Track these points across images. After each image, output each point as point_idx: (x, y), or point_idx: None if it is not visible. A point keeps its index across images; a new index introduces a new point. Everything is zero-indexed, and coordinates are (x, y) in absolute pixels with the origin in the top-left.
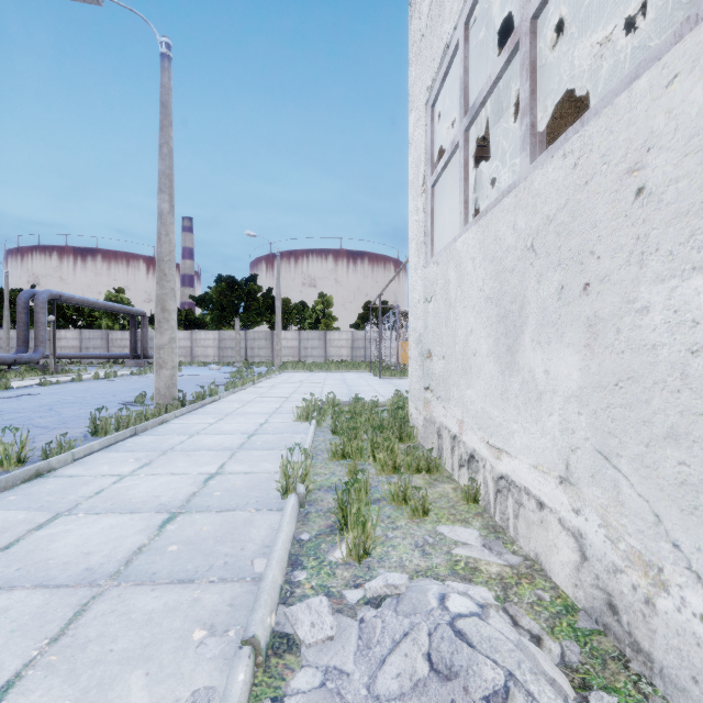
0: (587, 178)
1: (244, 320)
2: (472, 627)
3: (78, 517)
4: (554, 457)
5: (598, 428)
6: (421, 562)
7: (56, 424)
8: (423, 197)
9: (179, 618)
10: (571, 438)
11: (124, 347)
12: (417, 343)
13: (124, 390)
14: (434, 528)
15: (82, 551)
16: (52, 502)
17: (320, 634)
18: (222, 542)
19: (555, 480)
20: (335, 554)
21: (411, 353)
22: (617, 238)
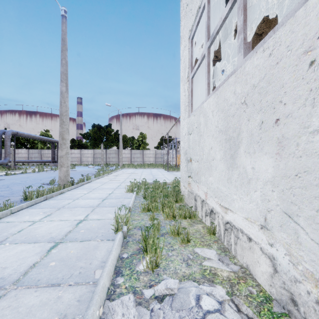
0: (277, 60)
1: (105, 144)
2: None
3: (5, 246)
4: (257, 214)
5: (284, 200)
6: (186, 270)
7: (8, 194)
8: (187, 83)
9: (47, 311)
10: (268, 204)
11: (49, 157)
12: (185, 154)
13: (46, 177)
14: (193, 250)
15: (2, 267)
16: None
17: None
18: (80, 259)
19: (258, 226)
20: (140, 266)
21: (181, 159)
22: (297, 92)
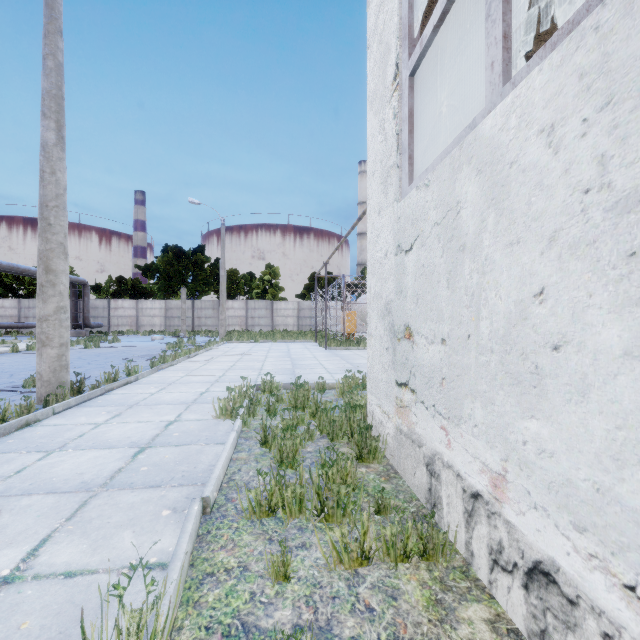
0: None
1: (191, 289)
2: None
3: None
4: None
5: None
6: None
7: None
8: (394, 97)
9: None
10: None
11: None
12: (384, 315)
13: (32, 367)
14: None
15: None
16: None
17: None
18: None
19: None
20: None
21: (372, 328)
22: None
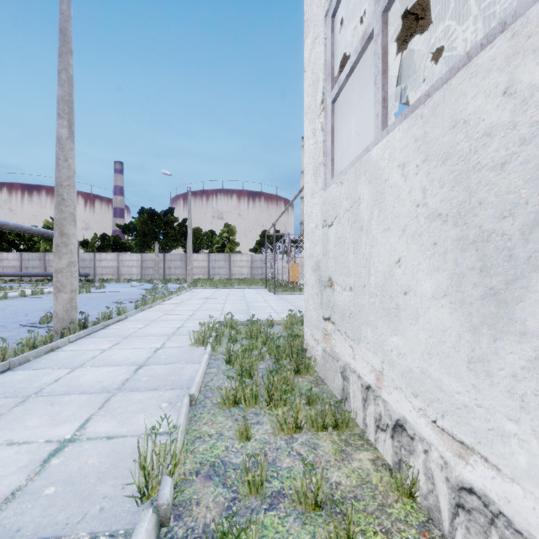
0: None
1: (163, 244)
2: None
3: None
4: None
5: None
6: None
7: None
8: (322, 115)
9: None
10: None
11: None
12: (315, 269)
13: (40, 308)
14: None
15: None
16: None
17: None
18: None
19: None
20: None
21: (307, 278)
22: None
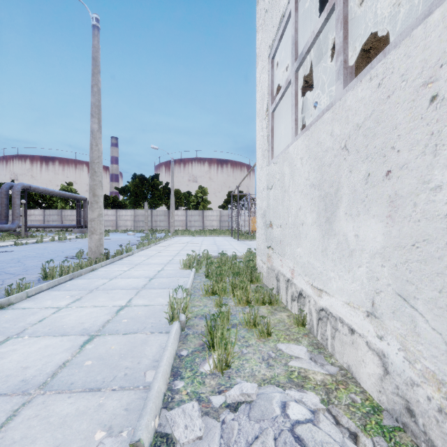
0: (389, 93)
1: (150, 203)
2: (308, 433)
3: (23, 339)
4: (362, 297)
5: (398, 277)
6: (266, 372)
7: (20, 271)
8: (266, 119)
9: (86, 421)
10: (376, 284)
11: (72, 220)
12: (262, 217)
13: (70, 248)
14: (275, 346)
15: (22, 366)
16: (6, 328)
17: (191, 435)
18: (124, 357)
19: (363, 314)
20: (205, 366)
21: (258, 223)
22: (414, 135)
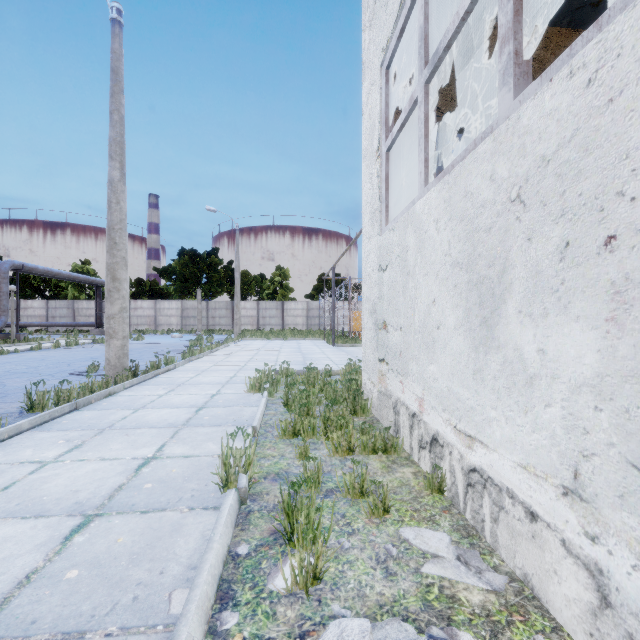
0: (611, 94)
1: (206, 290)
2: None
3: None
4: (553, 460)
5: (632, 433)
6: (385, 589)
7: None
8: (377, 162)
9: None
10: (583, 440)
11: (90, 316)
12: (371, 313)
13: (81, 359)
14: (397, 532)
15: None
16: None
17: None
18: (138, 561)
19: (555, 489)
20: (278, 578)
21: (364, 323)
22: None
